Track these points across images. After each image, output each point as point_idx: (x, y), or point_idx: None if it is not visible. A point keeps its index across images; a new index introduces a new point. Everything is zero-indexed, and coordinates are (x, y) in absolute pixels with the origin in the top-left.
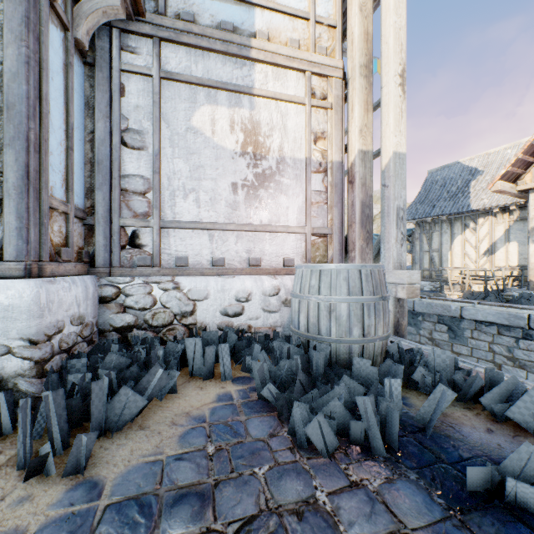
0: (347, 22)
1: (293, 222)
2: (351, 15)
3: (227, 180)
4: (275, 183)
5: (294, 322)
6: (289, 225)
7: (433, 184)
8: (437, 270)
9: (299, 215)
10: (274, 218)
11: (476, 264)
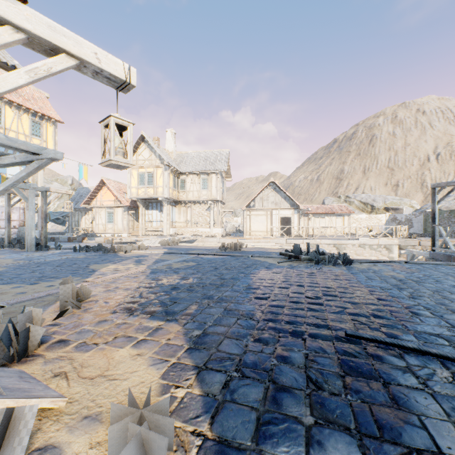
0: (30, 180)
1: (16, 219)
2: (31, 180)
3: (1, 211)
4: (12, 211)
5: (19, 235)
6: (15, 219)
7: (79, 194)
8: (78, 228)
9: (18, 217)
10: (12, 218)
11: (89, 226)
